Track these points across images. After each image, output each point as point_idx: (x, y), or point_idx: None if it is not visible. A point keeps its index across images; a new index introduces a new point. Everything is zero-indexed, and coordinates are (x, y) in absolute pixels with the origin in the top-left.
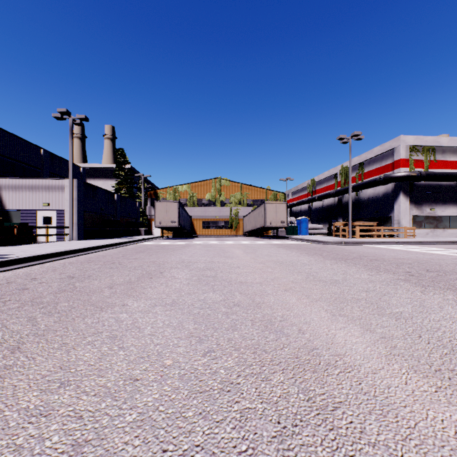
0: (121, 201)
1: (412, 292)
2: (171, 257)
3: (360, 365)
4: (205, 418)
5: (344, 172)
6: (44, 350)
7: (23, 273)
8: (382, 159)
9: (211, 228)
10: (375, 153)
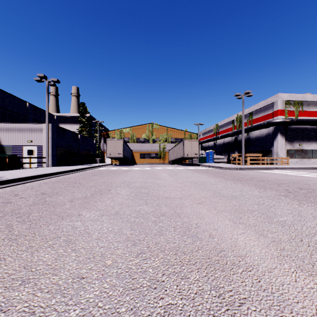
0: (82, 139)
1: (291, 205)
2: (116, 179)
3: (258, 264)
4: (135, 313)
5: (239, 119)
6: (14, 252)
7: (9, 190)
8: (265, 110)
9: (146, 158)
10: (260, 106)
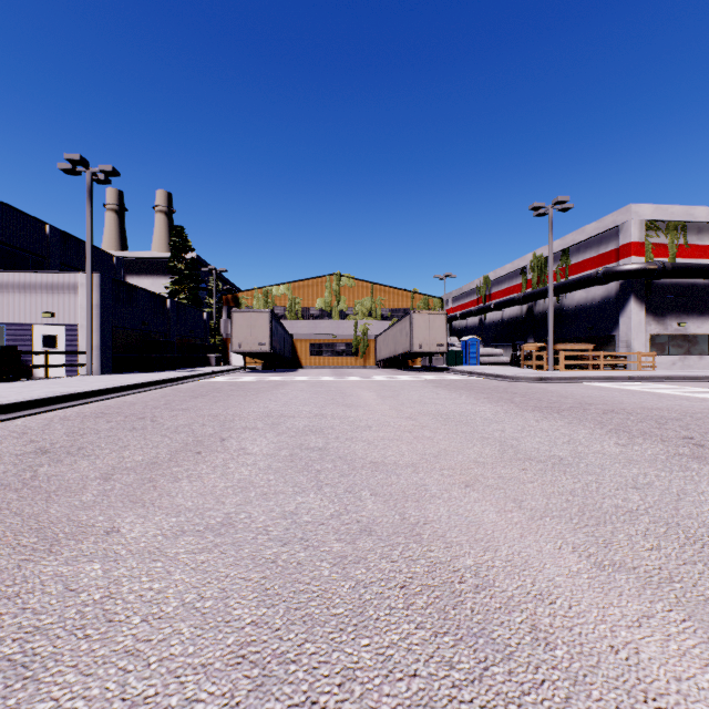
0: (177, 310)
1: None
2: (249, 406)
3: None
4: None
5: (537, 264)
6: None
7: None
8: (600, 243)
9: (325, 354)
10: (588, 234)
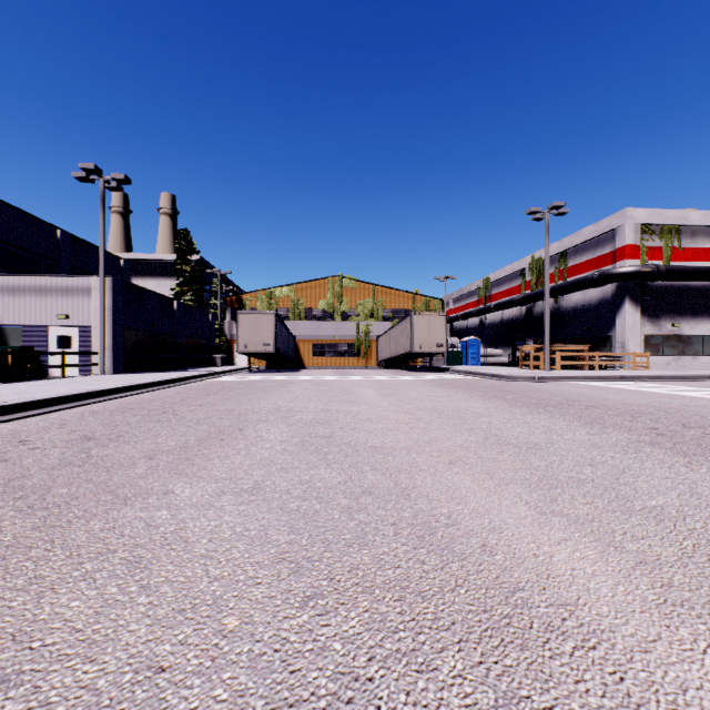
0: (184, 311)
1: (670, 466)
2: (259, 402)
3: (612, 629)
4: None
5: (536, 266)
6: None
7: (8, 430)
8: (596, 246)
9: (327, 354)
10: (585, 237)
